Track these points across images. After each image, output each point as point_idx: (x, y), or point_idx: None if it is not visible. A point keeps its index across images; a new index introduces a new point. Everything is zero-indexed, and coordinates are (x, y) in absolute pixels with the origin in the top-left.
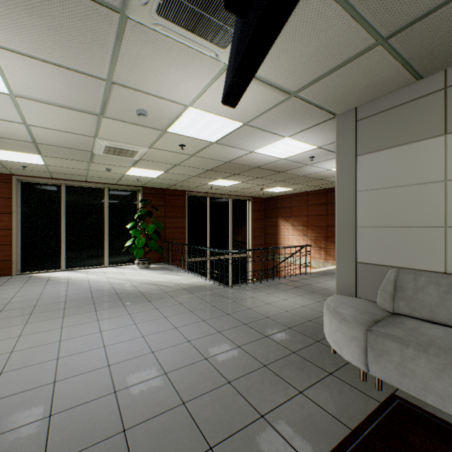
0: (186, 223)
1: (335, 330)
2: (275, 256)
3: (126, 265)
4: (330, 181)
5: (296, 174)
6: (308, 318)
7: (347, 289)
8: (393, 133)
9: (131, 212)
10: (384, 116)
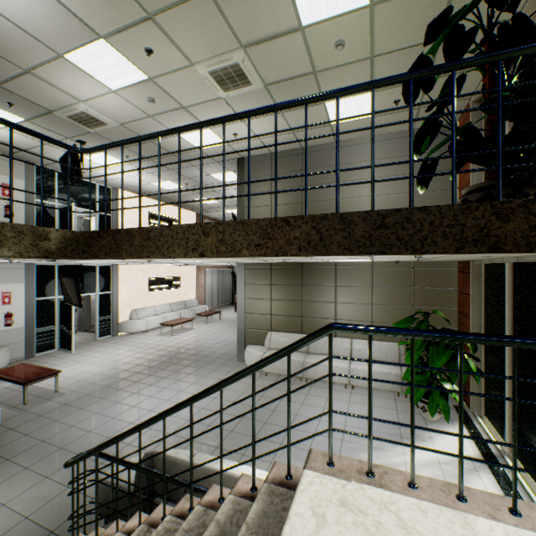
0: None
1: None
2: None
3: None
4: None
5: None
6: None
7: None
8: None
9: None
10: None
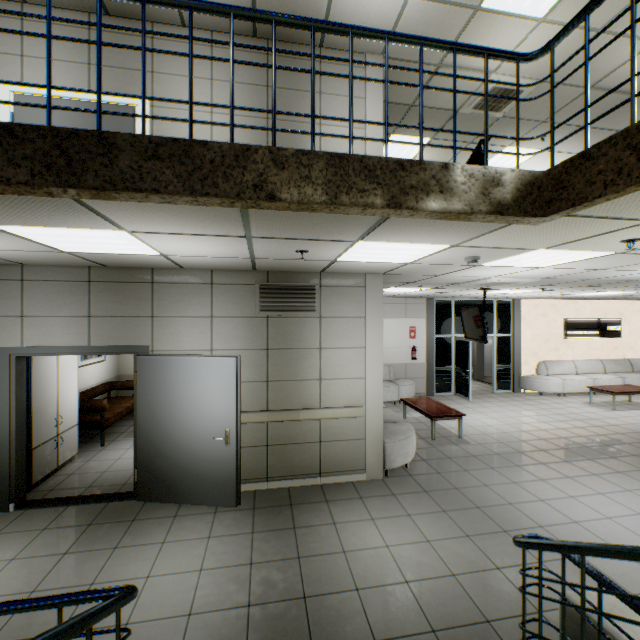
0: None
1: None
2: None
3: None
4: None
5: None
6: None
7: None
8: None
9: None
10: None
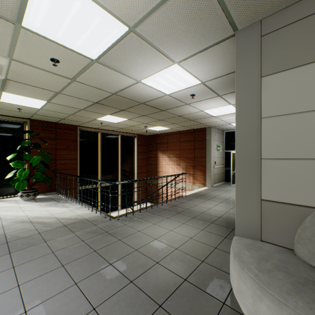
0: (78, 155)
1: (267, 313)
2: (155, 181)
3: (10, 197)
4: (198, 123)
5: (175, 114)
6: (201, 258)
7: (251, 231)
8: (313, 45)
9: (17, 143)
10: (300, 27)
